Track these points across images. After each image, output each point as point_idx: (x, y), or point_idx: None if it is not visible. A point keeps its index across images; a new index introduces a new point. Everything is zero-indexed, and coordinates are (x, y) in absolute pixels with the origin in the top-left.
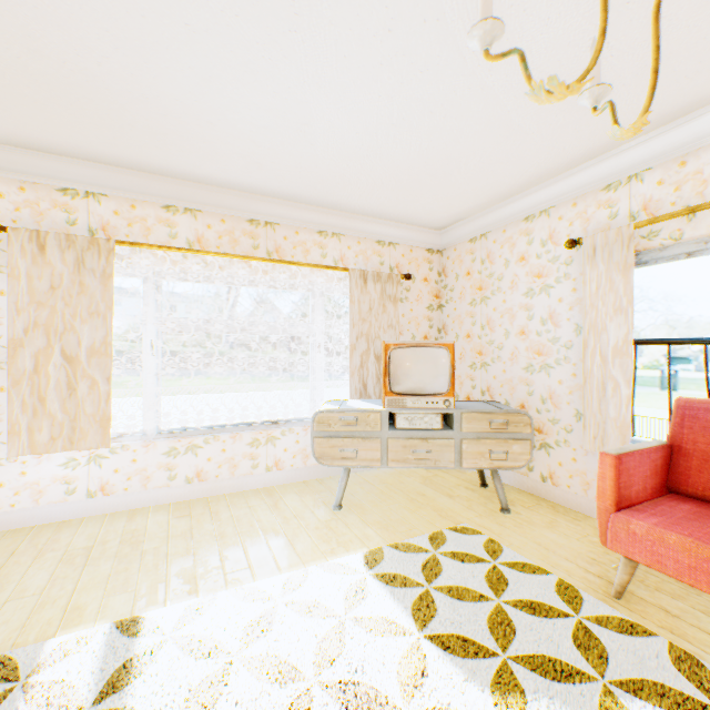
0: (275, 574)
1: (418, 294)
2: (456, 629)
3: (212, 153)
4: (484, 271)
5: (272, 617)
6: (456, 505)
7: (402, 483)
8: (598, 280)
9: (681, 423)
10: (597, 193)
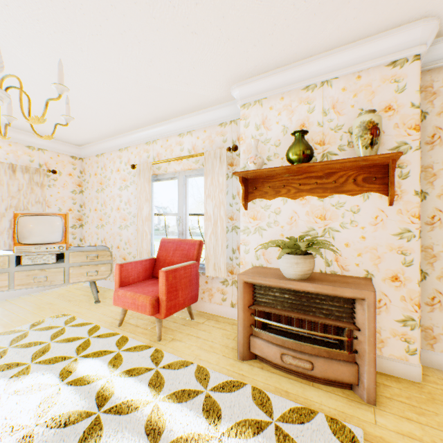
0: None
1: (65, 183)
2: (12, 361)
3: None
4: (103, 174)
5: None
6: (70, 305)
7: (41, 299)
8: (141, 185)
9: (161, 248)
10: (144, 145)
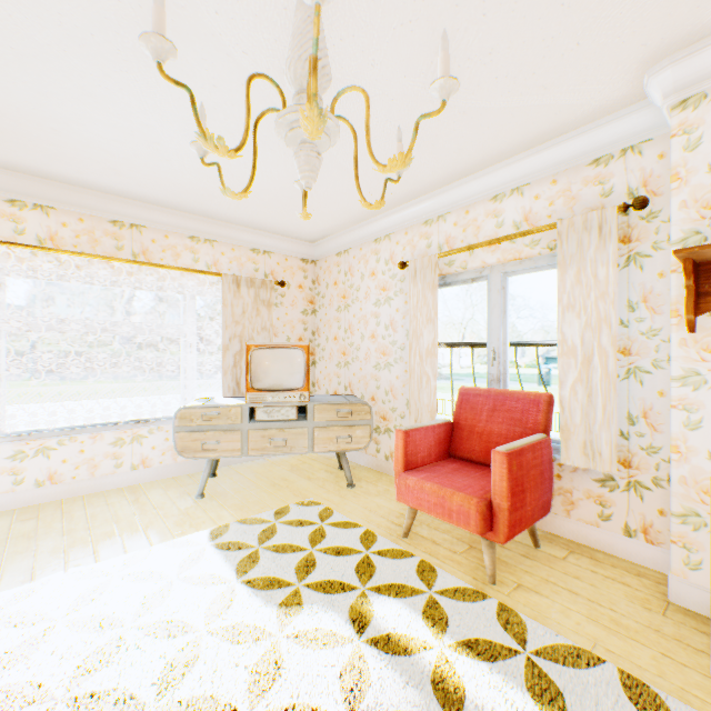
0: (120, 556)
1: (294, 300)
2: (270, 573)
3: (62, 155)
4: (347, 282)
5: (105, 588)
6: (312, 485)
7: (271, 471)
8: (418, 295)
9: (461, 405)
10: (420, 226)
